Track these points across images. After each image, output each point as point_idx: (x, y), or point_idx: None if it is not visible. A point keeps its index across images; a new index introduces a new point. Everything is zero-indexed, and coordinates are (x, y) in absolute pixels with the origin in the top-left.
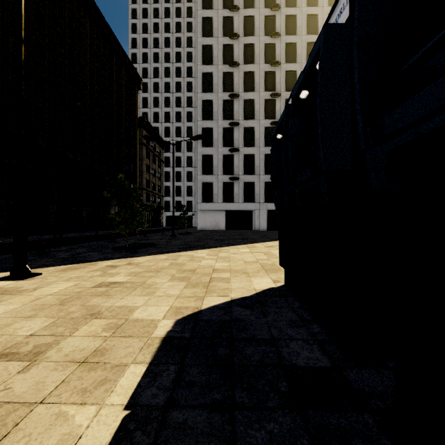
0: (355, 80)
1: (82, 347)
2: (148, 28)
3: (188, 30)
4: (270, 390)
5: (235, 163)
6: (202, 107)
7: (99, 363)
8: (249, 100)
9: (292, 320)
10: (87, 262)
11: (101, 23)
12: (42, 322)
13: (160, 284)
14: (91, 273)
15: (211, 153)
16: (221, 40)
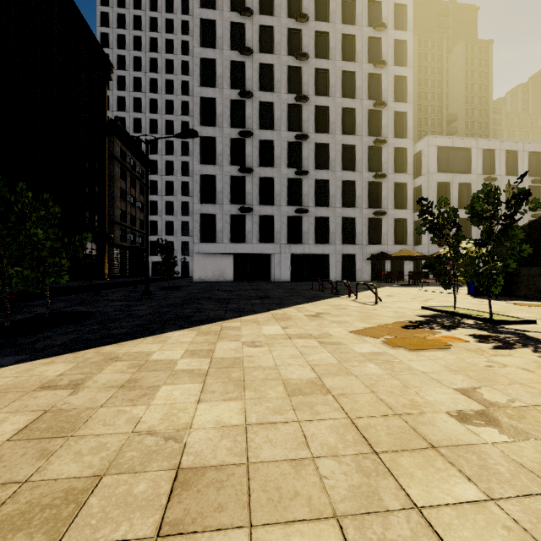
0: None
1: None
2: (126, 0)
3: (184, 11)
4: None
5: (247, 189)
6: (201, 107)
7: None
8: (267, 103)
9: None
10: None
11: None
12: None
13: None
14: None
15: (214, 173)
16: (228, 16)
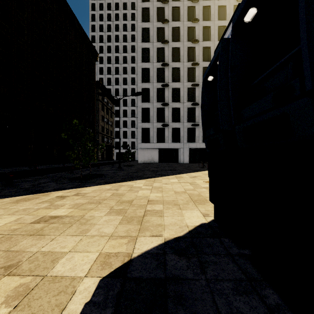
0: None
1: None
2: (103, 17)
3: (132, 19)
4: None
5: (166, 114)
6: (142, 73)
7: None
8: (176, 68)
9: (237, 279)
10: (42, 192)
11: (68, 11)
12: None
13: (97, 219)
14: (39, 205)
15: (148, 106)
16: (155, 24)
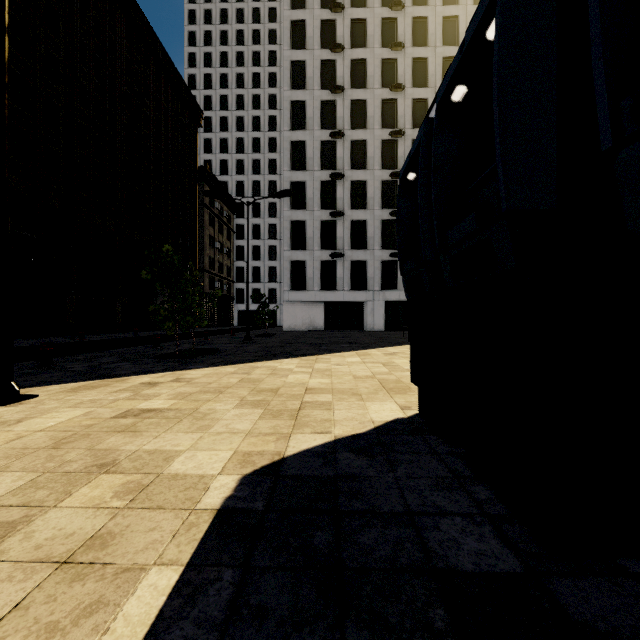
0: (591, 9)
1: (70, 529)
2: (212, 38)
3: (271, 41)
4: (415, 627)
5: (338, 233)
6: (291, 151)
7: (94, 565)
8: (359, 141)
9: (439, 477)
10: (112, 377)
11: (143, 28)
12: (12, 481)
13: (221, 413)
14: (115, 395)
15: (304, 218)
16: (318, 54)
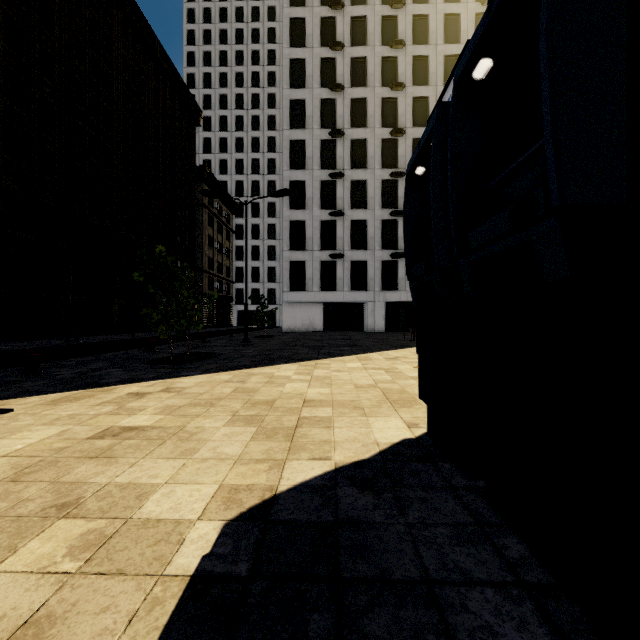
0: None
1: (0, 610)
2: (211, 37)
3: (270, 40)
4: None
5: (338, 233)
6: (290, 150)
7: None
8: (360, 140)
9: (459, 524)
10: (99, 386)
11: (141, 26)
12: None
13: (209, 432)
14: (97, 408)
15: (303, 218)
16: (318, 52)
